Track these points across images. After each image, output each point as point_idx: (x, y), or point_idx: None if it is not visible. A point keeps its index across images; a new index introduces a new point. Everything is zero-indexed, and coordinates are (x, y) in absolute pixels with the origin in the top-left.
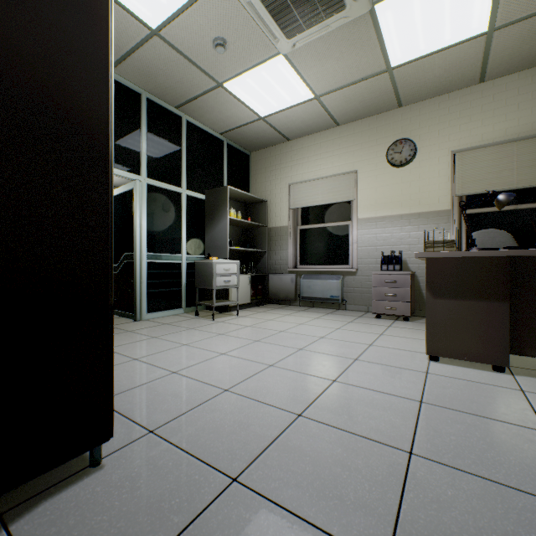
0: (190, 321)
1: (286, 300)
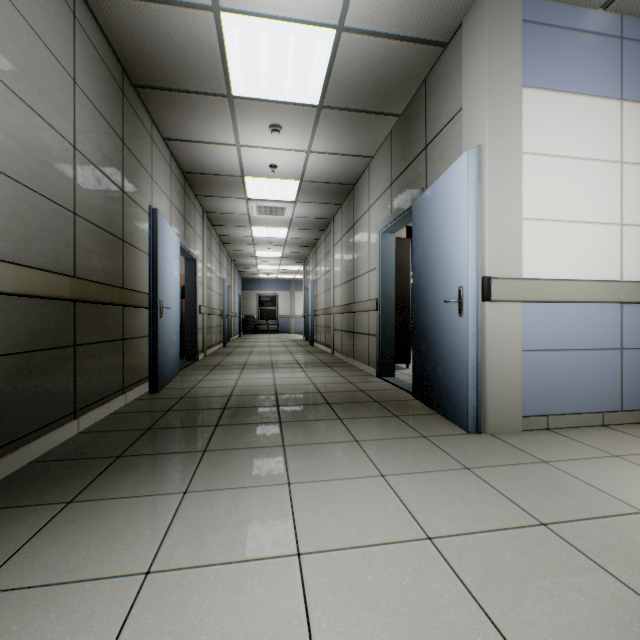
0: None
1: None
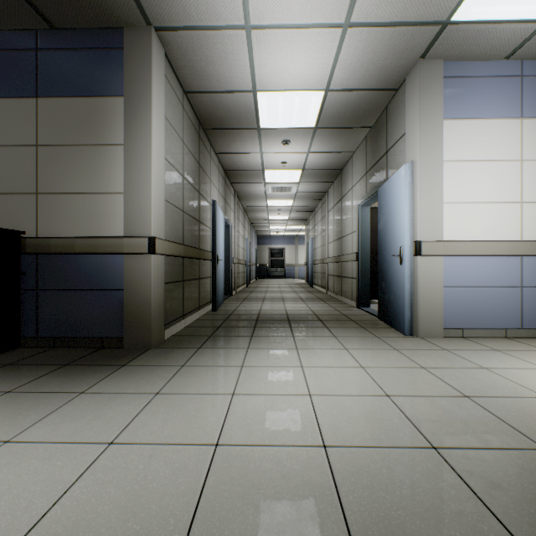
0: None
1: None
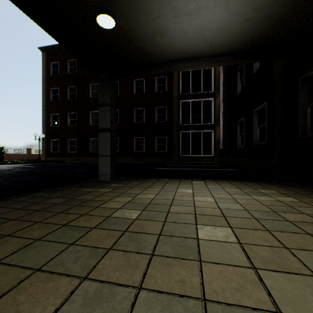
0: None
1: None
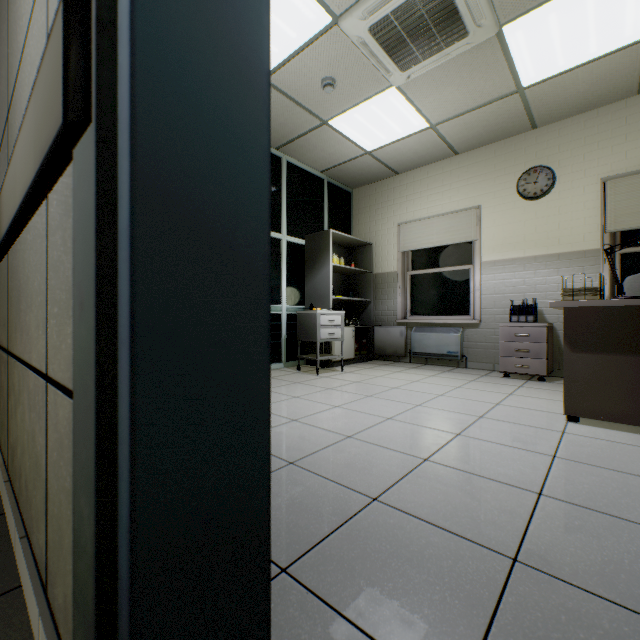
0: (293, 375)
1: (395, 356)
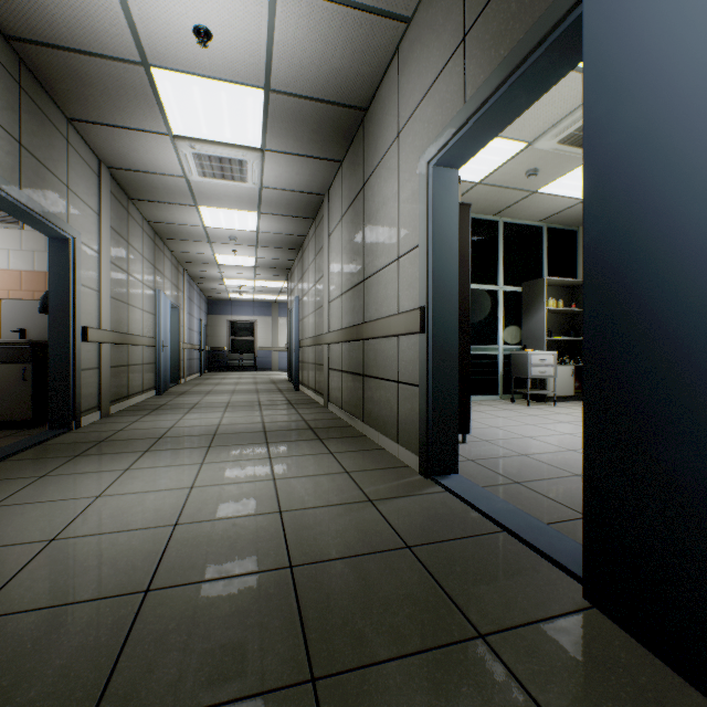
0: (505, 405)
1: None
